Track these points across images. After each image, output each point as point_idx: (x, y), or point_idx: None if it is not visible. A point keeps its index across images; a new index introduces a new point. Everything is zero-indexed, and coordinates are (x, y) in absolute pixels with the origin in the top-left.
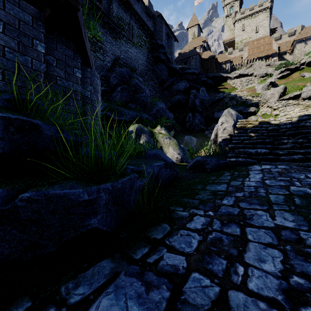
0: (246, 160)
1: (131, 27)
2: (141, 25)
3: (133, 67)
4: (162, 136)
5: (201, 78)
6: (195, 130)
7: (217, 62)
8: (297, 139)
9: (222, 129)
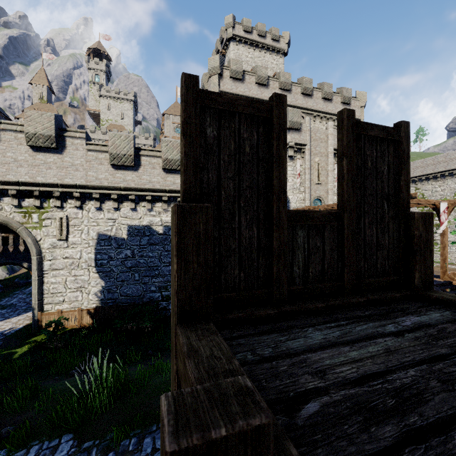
0: None
1: None
2: None
3: None
4: None
5: None
6: None
7: None
8: None
9: None
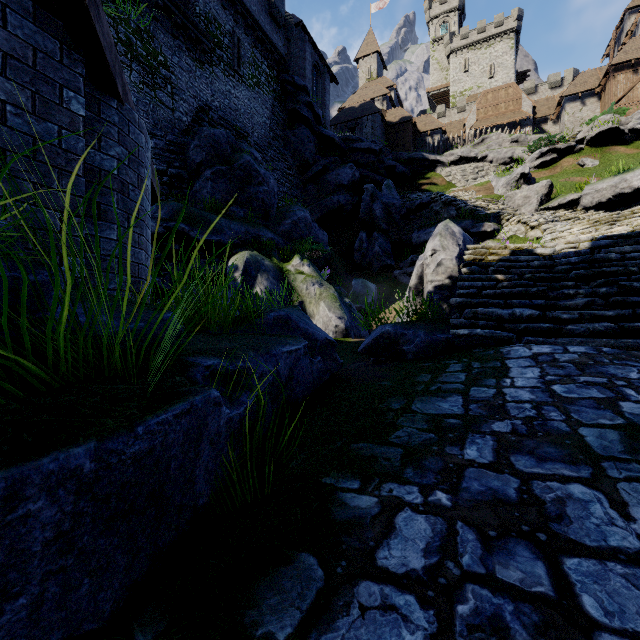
0: (493, 334)
1: (238, 43)
2: (259, 41)
3: (241, 130)
4: (303, 280)
5: (385, 161)
6: (373, 268)
7: (417, 131)
8: (594, 288)
9: (434, 266)
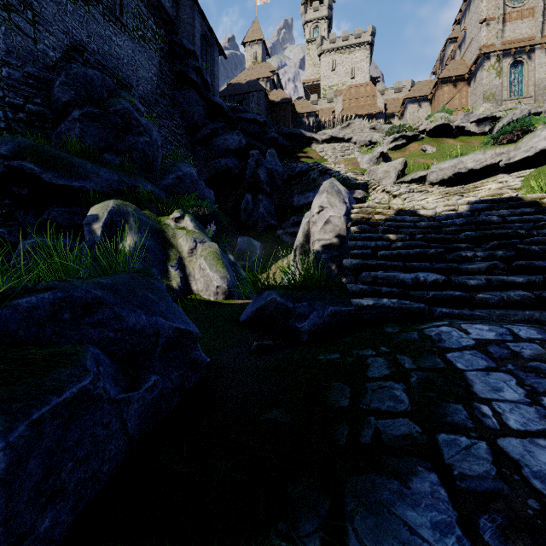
0: (402, 304)
1: None
2: None
3: (124, 80)
4: (183, 235)
5: (268, 133)
6: (258, 227)
7: (296, 112)
8: (487, 250)
9: (322, 223)
